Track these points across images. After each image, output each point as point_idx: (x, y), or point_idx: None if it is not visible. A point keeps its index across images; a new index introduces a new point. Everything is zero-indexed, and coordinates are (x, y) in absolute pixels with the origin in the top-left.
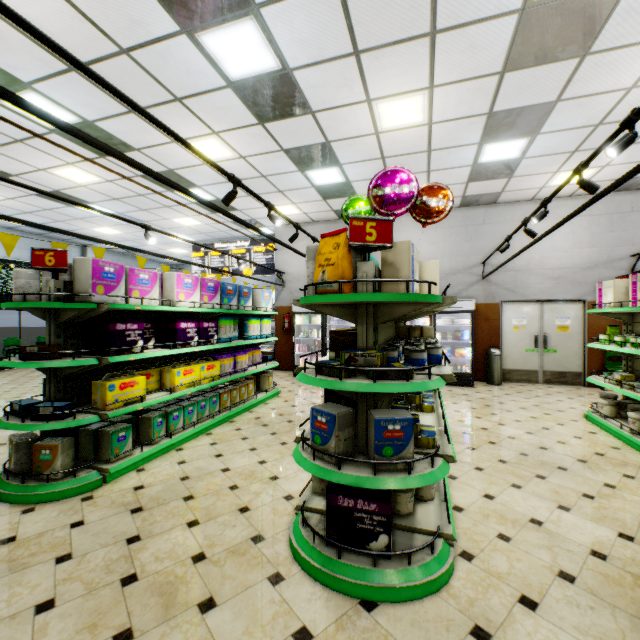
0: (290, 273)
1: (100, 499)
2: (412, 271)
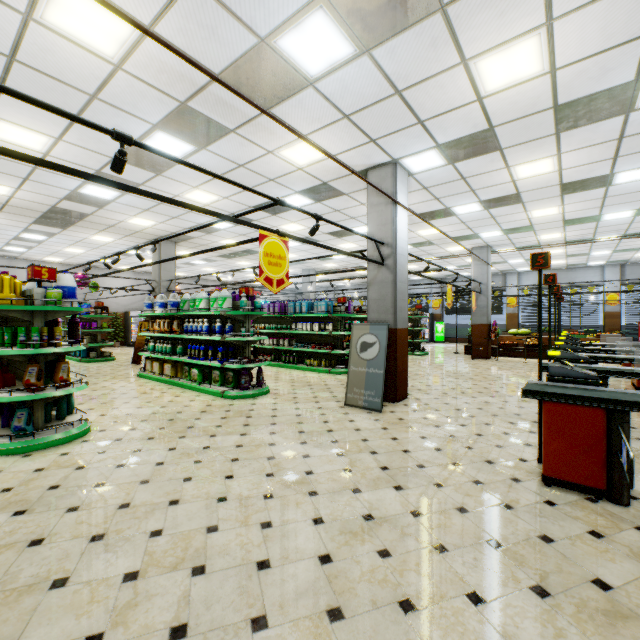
0: None
1: None
2: None
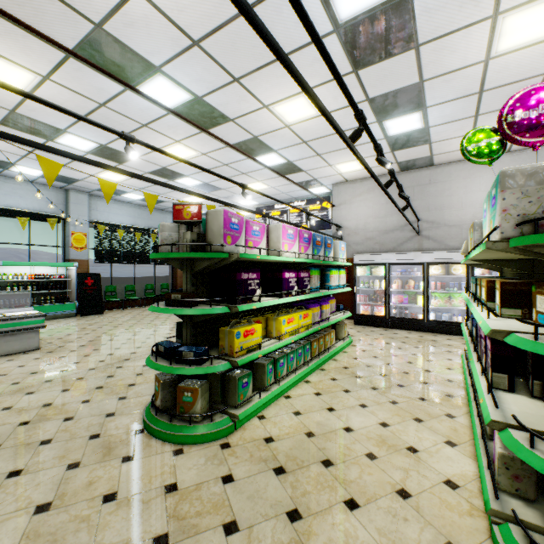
0: (348, 227)
1: (237, 448)
2: None
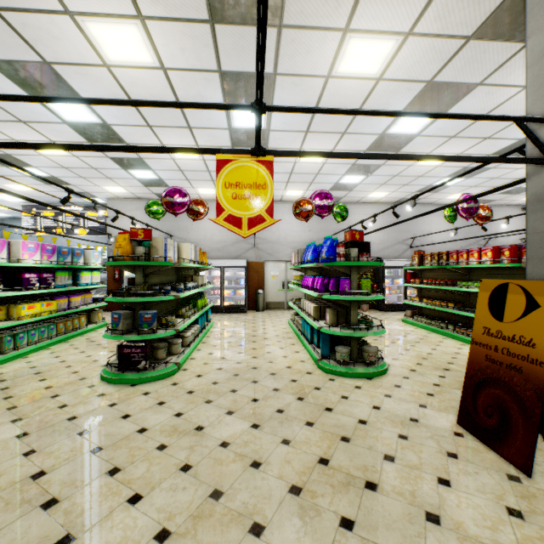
0: None
1: None
2: (165, 250)
